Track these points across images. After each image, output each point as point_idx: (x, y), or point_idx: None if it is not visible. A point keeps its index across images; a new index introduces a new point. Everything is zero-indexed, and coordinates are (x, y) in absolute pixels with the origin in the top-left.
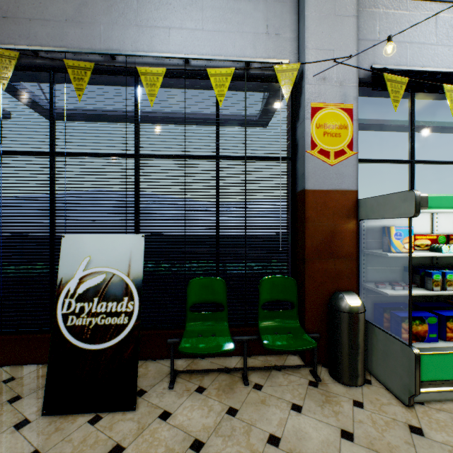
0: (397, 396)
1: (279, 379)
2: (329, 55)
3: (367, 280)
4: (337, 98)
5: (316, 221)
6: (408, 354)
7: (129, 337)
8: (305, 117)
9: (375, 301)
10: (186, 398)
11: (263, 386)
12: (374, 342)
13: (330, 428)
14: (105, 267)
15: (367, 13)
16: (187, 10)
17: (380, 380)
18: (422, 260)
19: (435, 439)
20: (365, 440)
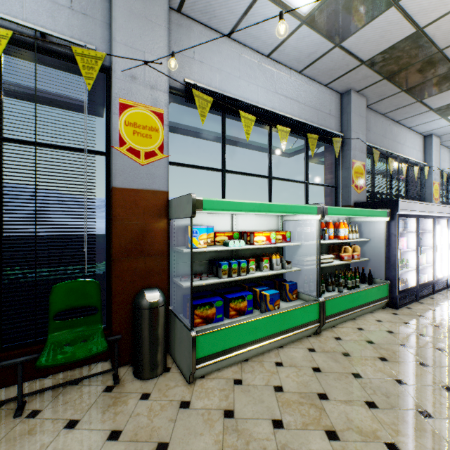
0: (185, 377)
1: (70, 395)
2: (140, 56)
3: (179, 275)
4: (149, 100)
5: (125, 220)
6: (190, 337)
7: None
8: (112, 111)
9: (186, 292)
10: None
11: (43, 410)
12: (176, 332)
13: (100, 434)
14: None
15: (184, 30)
16: None
17: (178, 365)
18: (225, 253)
19: (196, 407)
20: (131, 433)
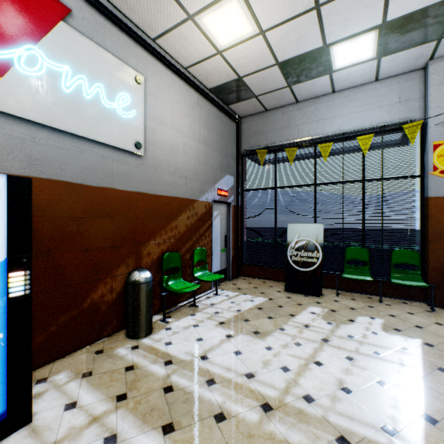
0: None
1: (403, 305)
2: None
3: None
4: None
5: (437, 217)
6: None
7: (317, 267)
8: (427, 152)
9: None
10: (345, 299)
11: (391, 305)
12: None
13: (429, 321)
14: (306, 237)
15: None
16: (344, 104)
17: None
18: None
19: None
20: None
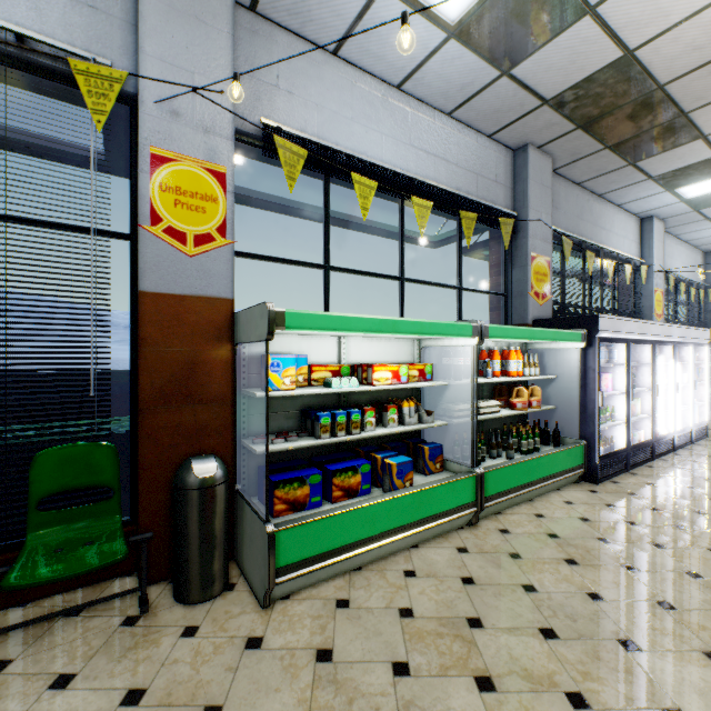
0: (258, 598)
1: (64, 633)
2: (186, 78)
3: (252, 434)
4: (201, 150)
5: (160, 345)
6: (264, 534)
7: None
8: (139, 167)
9: (264, 462)
10: None
11: (15, 660)
12: (245, 526)
13: (110, 696)
14: None
15: (261, 40)
16: None
17: (248, 579)
18: (328, 398)
19: (273, 647)
20: (162, 693)
